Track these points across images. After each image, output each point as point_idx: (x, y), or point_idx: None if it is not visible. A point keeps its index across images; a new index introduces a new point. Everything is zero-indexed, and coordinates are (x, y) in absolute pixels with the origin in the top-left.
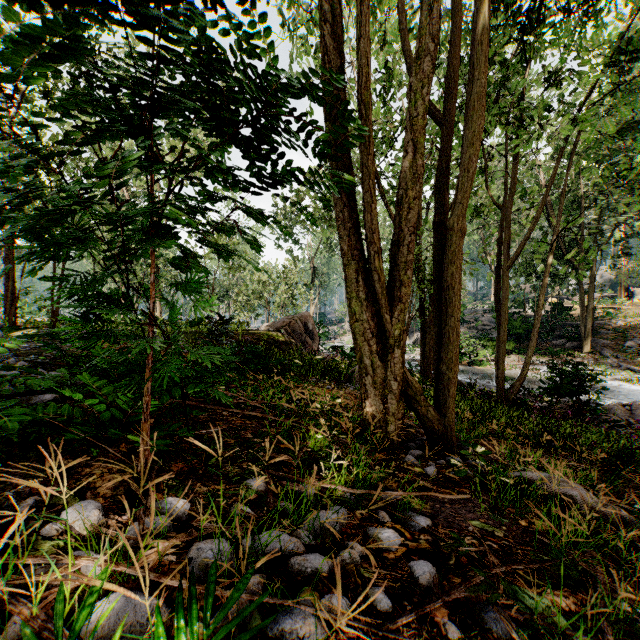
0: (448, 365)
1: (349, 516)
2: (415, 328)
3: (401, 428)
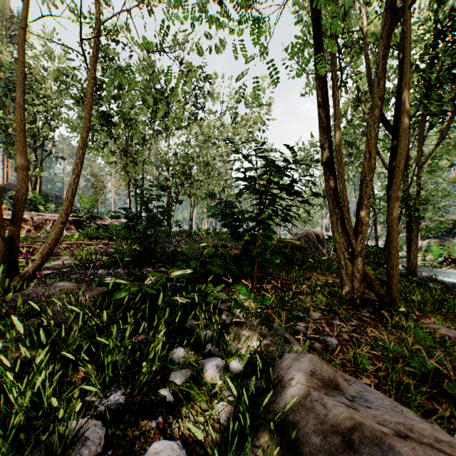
0: (391, 267)
1: (323, 316)
2: (420, 237)
3: (362, 297)
